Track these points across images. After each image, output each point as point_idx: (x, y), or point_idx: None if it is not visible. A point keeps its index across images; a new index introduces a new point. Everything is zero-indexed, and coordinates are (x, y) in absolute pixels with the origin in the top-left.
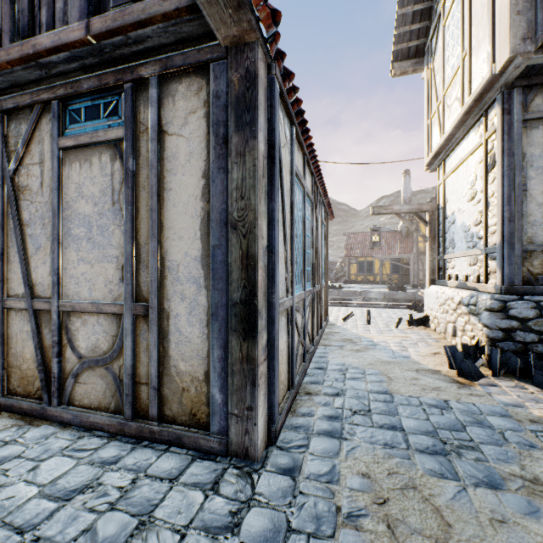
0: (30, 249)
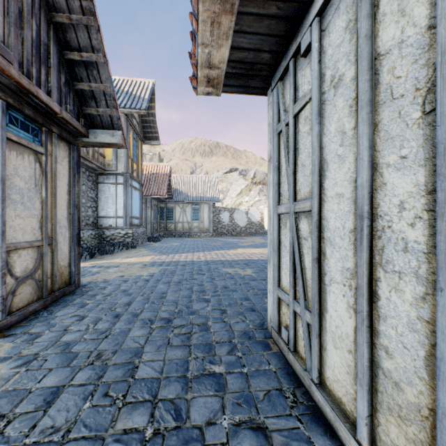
0: None
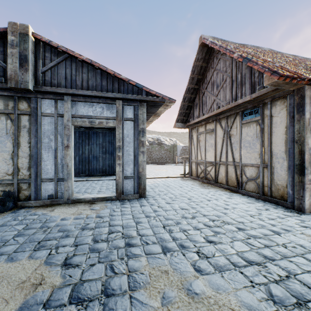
0: (233, 149)
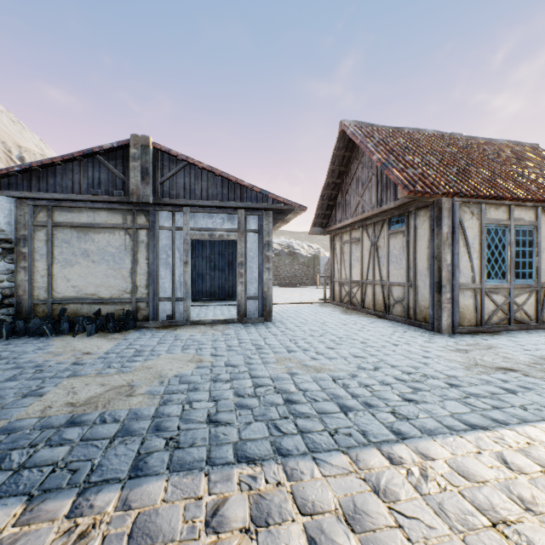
0: (380, 265)
